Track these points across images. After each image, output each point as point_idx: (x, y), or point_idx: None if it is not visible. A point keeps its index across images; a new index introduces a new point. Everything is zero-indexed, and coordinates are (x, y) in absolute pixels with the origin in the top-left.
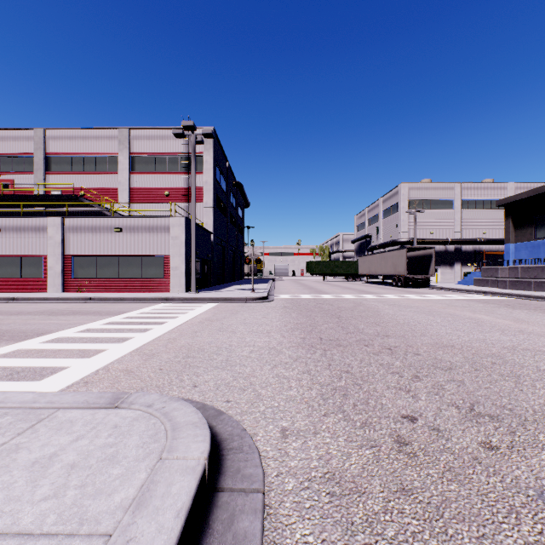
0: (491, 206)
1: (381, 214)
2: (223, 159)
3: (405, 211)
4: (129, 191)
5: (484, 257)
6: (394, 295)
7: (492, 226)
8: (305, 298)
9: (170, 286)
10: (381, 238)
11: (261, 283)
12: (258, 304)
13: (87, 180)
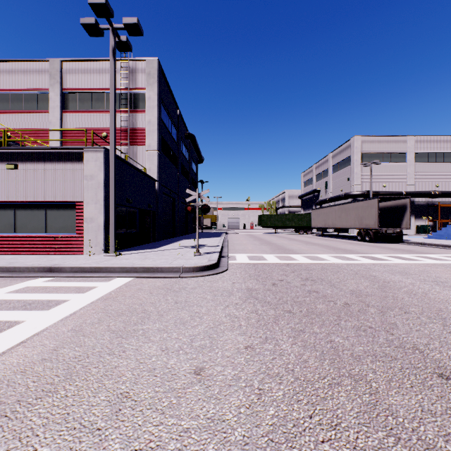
0: (444, 159)
1: (330, 169)
2: (173, 104)
3: (361, 163)
4: (62, 132)
5: (437, 210)
6: (390, 257)
7: (445, 179)
8: (272, 263)
9: (83, 244)
10: (330, 192)
11: (213, 237)
12: (200, 281)
13: (13, 119)
